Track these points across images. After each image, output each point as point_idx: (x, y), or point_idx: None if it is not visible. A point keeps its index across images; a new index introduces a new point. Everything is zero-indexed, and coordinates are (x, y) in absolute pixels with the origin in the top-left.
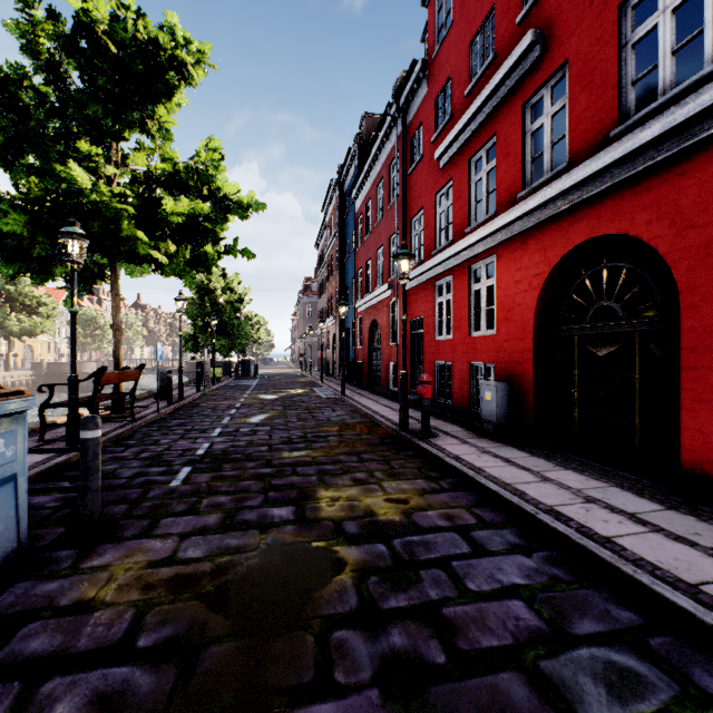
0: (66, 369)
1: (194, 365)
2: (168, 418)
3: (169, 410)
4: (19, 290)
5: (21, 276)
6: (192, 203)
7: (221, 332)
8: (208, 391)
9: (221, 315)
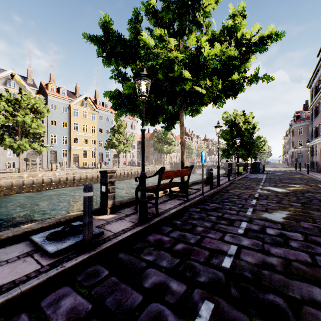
0: (179, 165)
1: (227, 165)
2: (208, 200)
3: (210, 193)
4: (166, 137)
5: (145, 123)
6: (222, 48)
7: (241, 147)
8: (234, 181)
9: (241, 137)
